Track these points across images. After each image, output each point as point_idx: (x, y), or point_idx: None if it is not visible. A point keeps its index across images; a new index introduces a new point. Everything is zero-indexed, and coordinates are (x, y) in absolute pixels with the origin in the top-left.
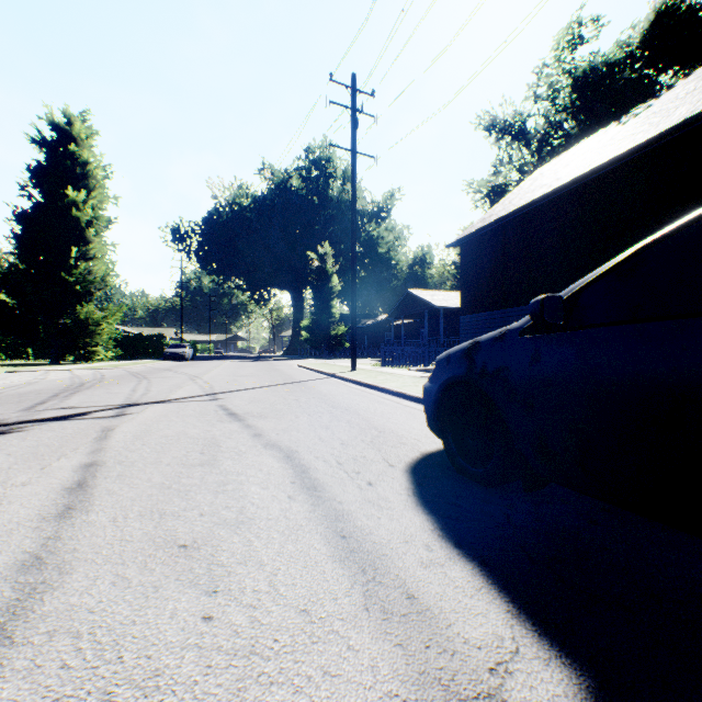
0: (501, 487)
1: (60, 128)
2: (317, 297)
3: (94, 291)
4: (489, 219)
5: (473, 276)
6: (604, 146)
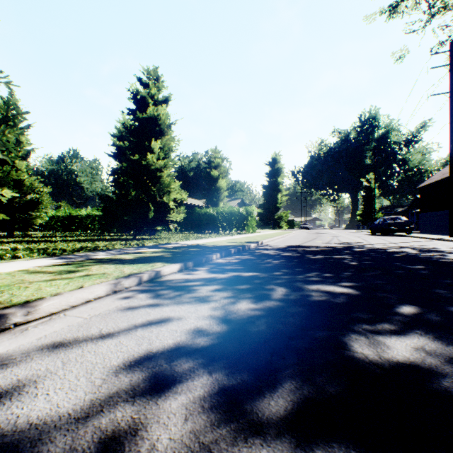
0: (373, 234)
1: (274, 159)
2: (365, 200)
3: (280, 206)
4: (426, 183)
5: (422, 200)
6: None
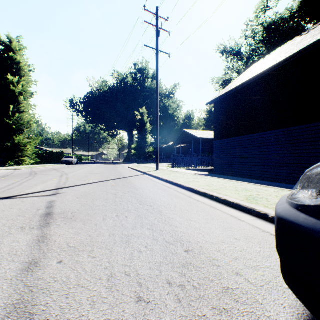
0: None
1: (5, 44)
2: (139, 134)
3: (24, 129)
4: (231, 88)
5: (221, 119)
6: (300, 42)
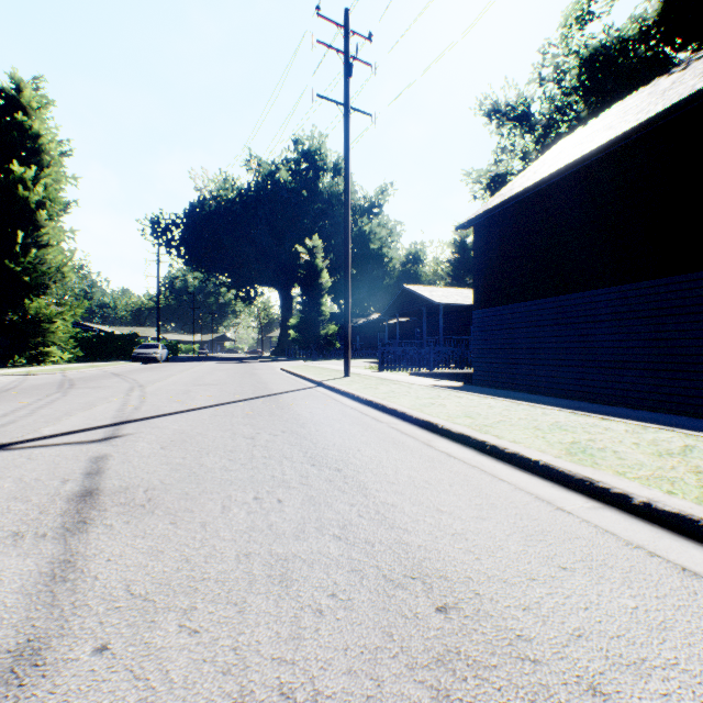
0: None
1: (6, 94)
2: (306, 294)
3: (50, 283)
4: (511, 192)
5: (490, 263)
6: (669, 89)
